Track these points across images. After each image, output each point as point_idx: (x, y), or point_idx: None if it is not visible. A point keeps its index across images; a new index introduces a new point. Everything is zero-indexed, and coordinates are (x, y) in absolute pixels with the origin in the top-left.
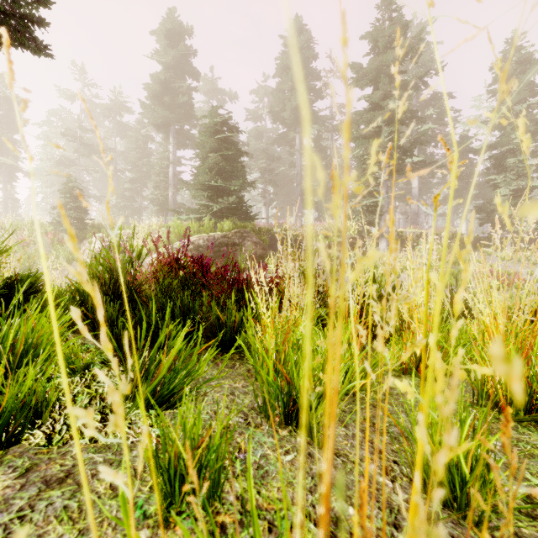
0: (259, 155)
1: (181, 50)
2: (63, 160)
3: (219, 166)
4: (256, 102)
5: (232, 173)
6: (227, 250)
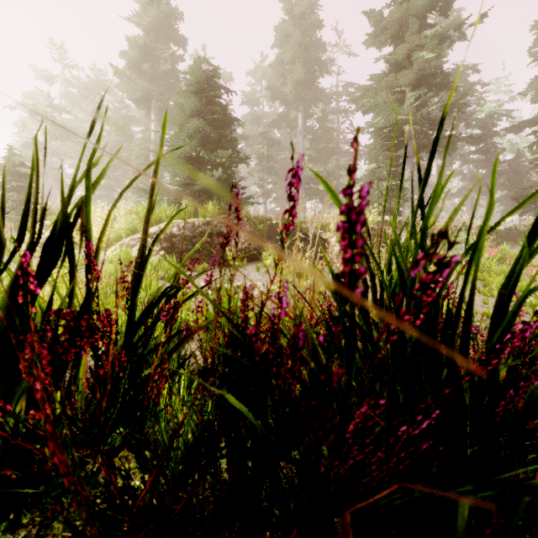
0: (256, 139)
1: (164, 11)
2: (31, 144)
3: (202, 133)
4: (253, 84)
5: (219, 143)
6: (211, 241)
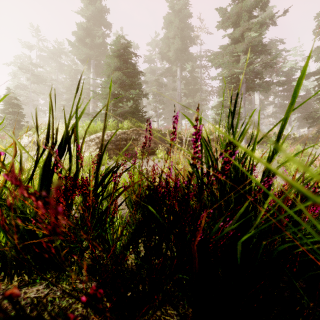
0: (152, 83)
1: (98, 8)
2: (19, 86)
3: (121, 80)
4: (151, 50)
5: (131, 86)
6: (126, 143)
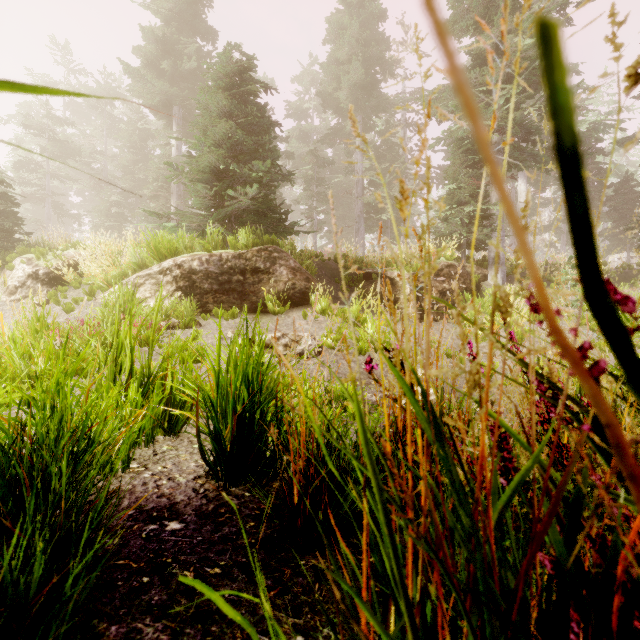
0: (303, 158)
1: None
2: (24, 163)
3: (232, 140)
4: (300, 93)
5: (254, 153)
6: (244, 280)
